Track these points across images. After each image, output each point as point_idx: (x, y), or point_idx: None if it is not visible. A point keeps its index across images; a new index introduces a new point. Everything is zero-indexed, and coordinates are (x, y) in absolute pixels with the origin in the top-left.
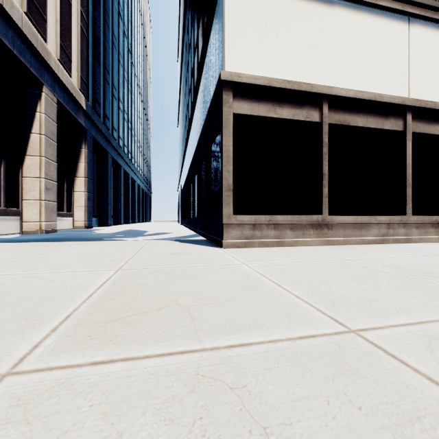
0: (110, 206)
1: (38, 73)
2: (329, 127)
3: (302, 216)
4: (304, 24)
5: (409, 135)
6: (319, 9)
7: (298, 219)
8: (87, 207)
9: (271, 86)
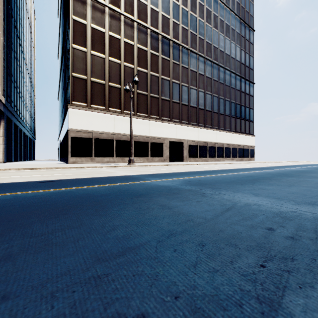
0: (13, 151)
1: None
2: (95, 138)
3: (88, 157)
4: (88, 118)
5: (114, 140)
6: (92, 114)
7: (87, 158)
8: (4, 152)
9: (80, 131)
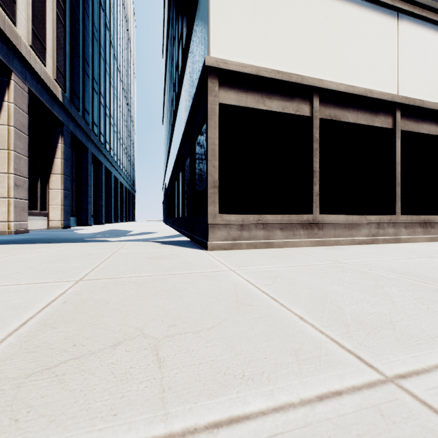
0: (90, 205)
1: (5, 58)
2: (319, 122)
3: (292, 215)
4: (295, 11)
5: (398, 133)
6: None
7: (288, 218)
8: (64, 206)
9: (260, 75)
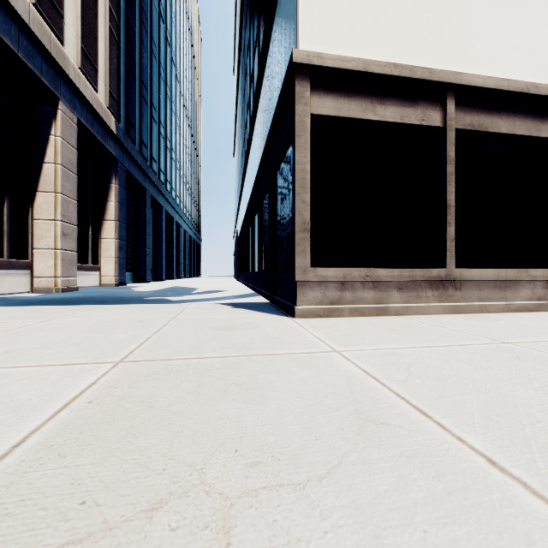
0: (149, 258)
1: (51, 84)
2: (455, 135)
3: (416, 269)
4: None
5: None
6: None
7: (410, 273)
8: (118, 258)
9: (368, 71)
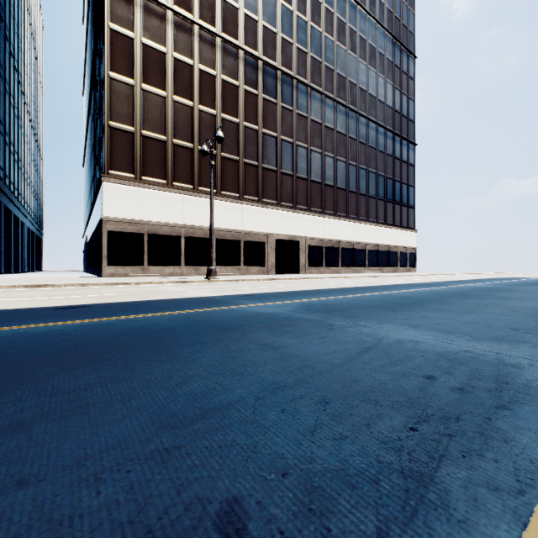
0: (3, 255)
1: None
2: (149, 234)
3: (136, 266)
4: (137, 199)
5: (183, 237)
6: (144, 193)
7: (134, 267)
8: None
9: (122, 221)
